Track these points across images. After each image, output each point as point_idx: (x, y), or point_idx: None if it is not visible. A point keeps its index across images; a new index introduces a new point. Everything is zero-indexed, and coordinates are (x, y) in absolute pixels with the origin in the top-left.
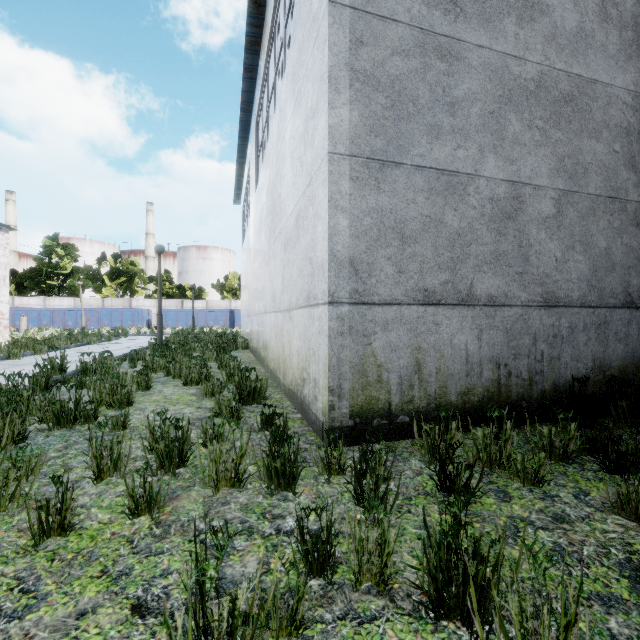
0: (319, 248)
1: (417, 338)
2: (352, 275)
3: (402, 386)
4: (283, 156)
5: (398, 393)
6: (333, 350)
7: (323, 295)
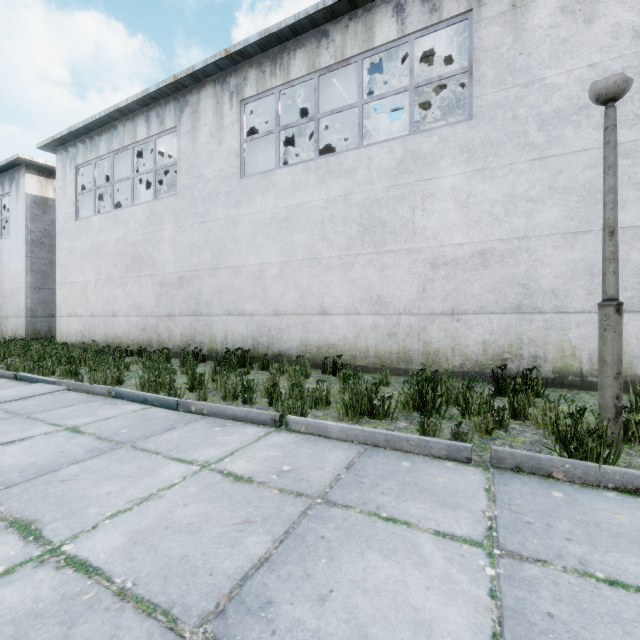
0: (22, 305)
1: (50, 324)
2: (32, 311)
3: (46, 334)
4: (2, 266)
5: (45, 336)
6: (26, 327)
7: (23, 315)
